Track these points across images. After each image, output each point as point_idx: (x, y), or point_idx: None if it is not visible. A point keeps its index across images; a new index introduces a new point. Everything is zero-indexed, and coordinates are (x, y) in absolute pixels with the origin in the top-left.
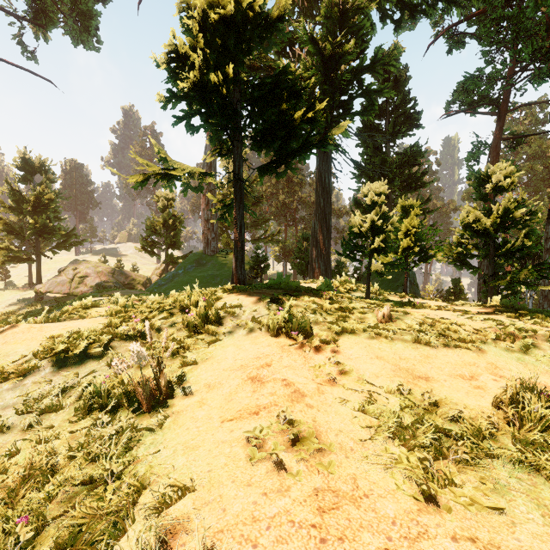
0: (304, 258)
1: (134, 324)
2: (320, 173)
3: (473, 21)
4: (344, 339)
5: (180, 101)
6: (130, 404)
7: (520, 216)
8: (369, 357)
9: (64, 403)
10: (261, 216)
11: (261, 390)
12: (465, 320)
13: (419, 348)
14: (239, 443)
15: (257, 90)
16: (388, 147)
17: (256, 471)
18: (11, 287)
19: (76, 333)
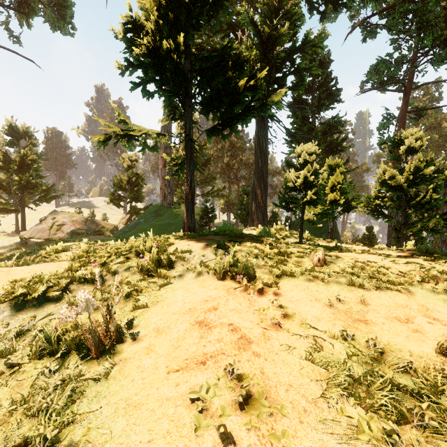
0: (245, 209)
1: (92, 268)
2: (258, 138)
3: (383, 15)
4: (284, 281)
5: (136, 69)
6: (79, 349)
7: (429, 173)
8: (309, 300)
9: (18, 347)
10: (209, 174)
11: (208, 336)
12: (389, 263)
13: (354, 290)
14: (184, 401)
15: (205, 63)
16: (314, 118)
17: (201, 444)
18: (1, 233)
19: (37, 277)
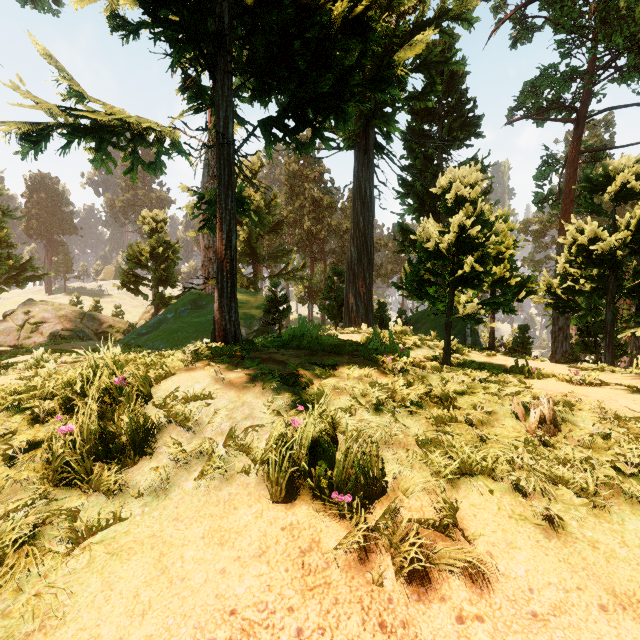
0: (336, 298)
1: None
2: (358, 182)
3: (546, 4)
4: (470, 496)
5: None
6: None
7: None
8: (597, 605)
9: None
10: (281, 246)
11: None
12: None
13: None
14: None
15: None
16: (441, 159)
17: None
18: None
19: None
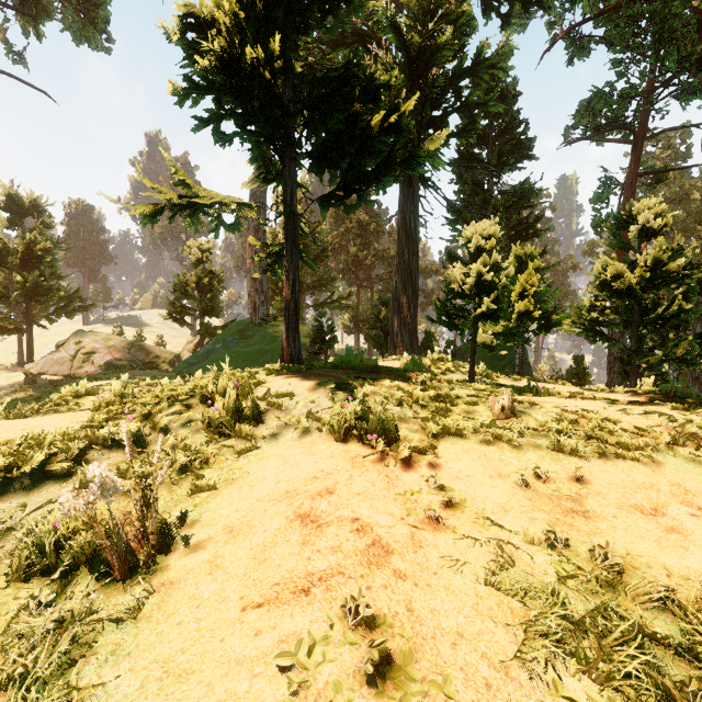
0: (382, 328)
1: (127, 423)
2: (403, 214)
3: (601, 21)
4: (446, 444)
5: (203, 95)
6: (94, 564)
7: (676, 269)
8: (488, 476)
9: None
10: (326, 274)
11: (316, 541)
12: (617, 413)
13: (562, 459)
14: (268, 666)
15: (317, 89)
16: (492, 184)
17: None
18: None
19: (32, 438)
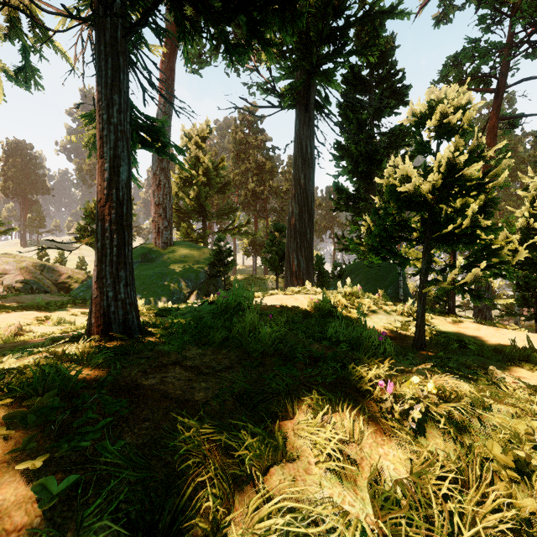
0: (277, 252)
1: None
2: (299, 139)
3: None
4: None
5: None
6: None
7: None
8: None
9: None
10: (228, 204)
11: None
12: None
13: None
14: None
15: None
16: (373, 126)
17: None
18: None
19: None
